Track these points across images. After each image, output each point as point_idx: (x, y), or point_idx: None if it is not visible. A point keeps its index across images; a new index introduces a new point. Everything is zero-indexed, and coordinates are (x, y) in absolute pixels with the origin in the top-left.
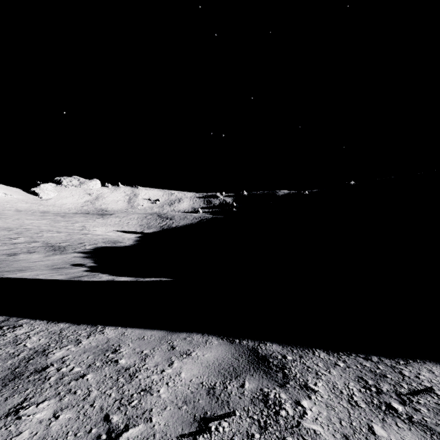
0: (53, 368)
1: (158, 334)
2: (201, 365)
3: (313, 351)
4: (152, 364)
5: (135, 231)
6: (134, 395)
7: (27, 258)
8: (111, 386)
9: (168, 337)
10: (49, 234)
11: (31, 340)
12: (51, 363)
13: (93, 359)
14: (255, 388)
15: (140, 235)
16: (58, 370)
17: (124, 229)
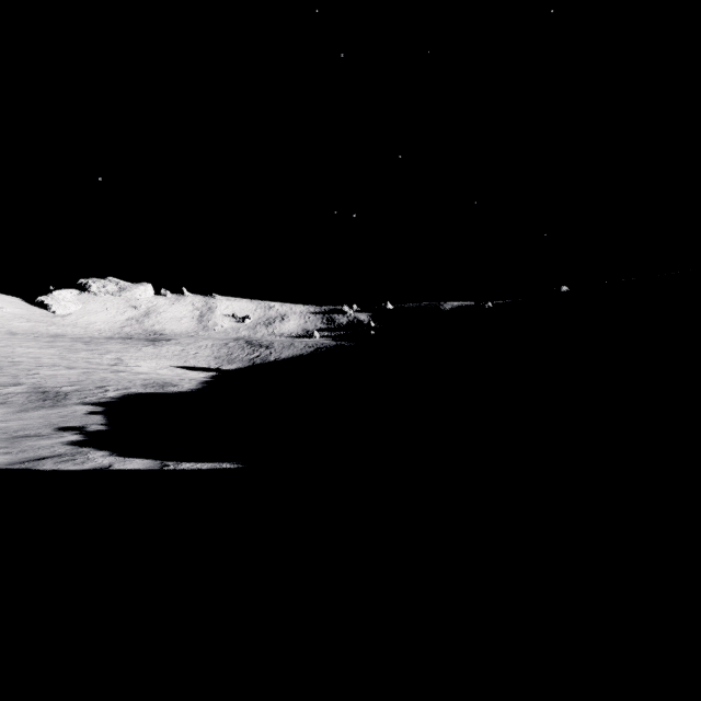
0: None
1: None
2: None
3: None
4: None
5: (207, 367)
6: None
7: None
8: None
9: None
10: (51, 372)
11: None
12: None
13: None
14: None
15: (215, 374)
16: None
17: (189, 363)
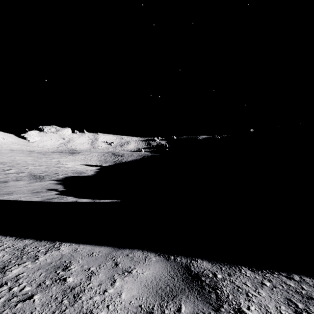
0: (6, 287)
1: (105, 250)
2: (140, 284)
3: (239, 269)
4: (97, 282)
5: (96, 165)
6: None
7: (15, 184)
8: (54, 310)
9: (113, 253)
10: (33, 167)
11: None
12: (5, 281)
13: (45, 277)
14: (191, 312)
15: (99, 167)
16: (9, 289)
17: (88, 163)
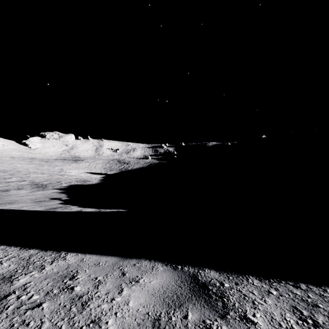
0: (14, 295)
1: (112, 260)
2: (147, 293)
3: (246, 278)
4: (104, 291)
5: (101, 172)
6: (83, 328)
7: (17, 193)
8: (62, 317)
9: (120, 263)
10: (35, 175)
11: (2, 266)
12: (13, 290)
13: (52, 286)
14: (198, 319)
15: (104, 176)
16: (18, 298)
17: (92, 171)
